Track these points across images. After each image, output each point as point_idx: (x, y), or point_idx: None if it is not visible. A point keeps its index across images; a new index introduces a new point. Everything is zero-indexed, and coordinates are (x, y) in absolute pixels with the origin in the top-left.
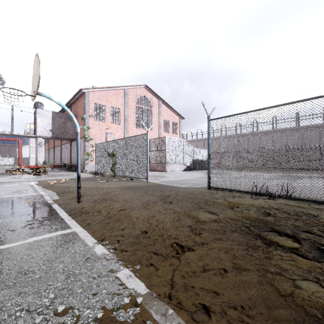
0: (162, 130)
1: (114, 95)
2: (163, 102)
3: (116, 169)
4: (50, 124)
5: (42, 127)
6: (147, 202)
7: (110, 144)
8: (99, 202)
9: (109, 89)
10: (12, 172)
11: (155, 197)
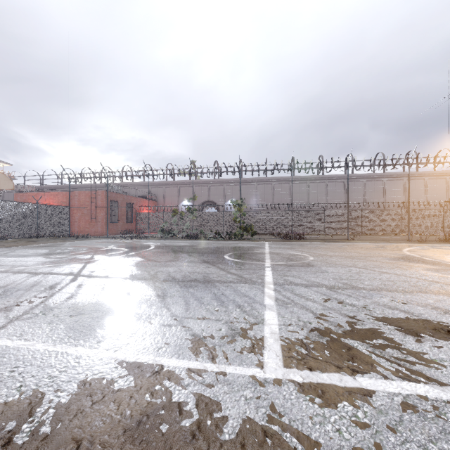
0: None
1: None
2: None
3: None
4: None
5: None
6: None
7: None
8: None
9: None
10: None
11: None
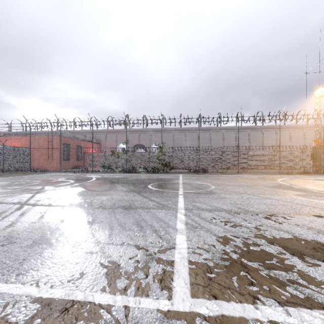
0: None
1: None
2: None
3: None
4: None
5: None
6: None
7: None
8: None
9: None
10: None
11: None
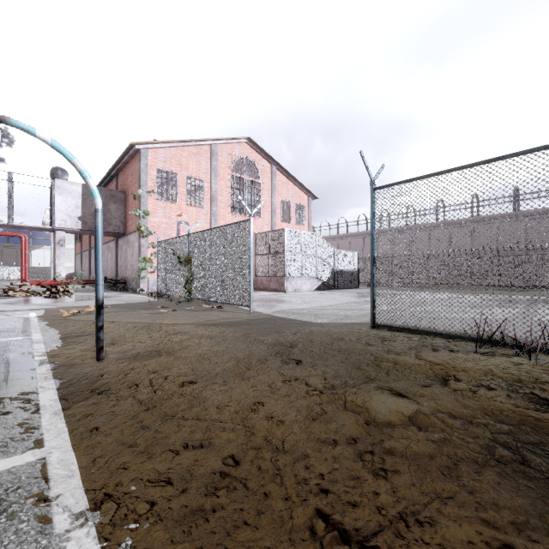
0: (278, 218)
1: (192, 156)
2: (280, 168)
3: (194, 287)
4: (79, 207)
5: (65, 212)
6: (247, 360)
7: (182, 241)
8: (143, 359)
9: (183, 144)
10: (8, 293)
11: (264, 348)
